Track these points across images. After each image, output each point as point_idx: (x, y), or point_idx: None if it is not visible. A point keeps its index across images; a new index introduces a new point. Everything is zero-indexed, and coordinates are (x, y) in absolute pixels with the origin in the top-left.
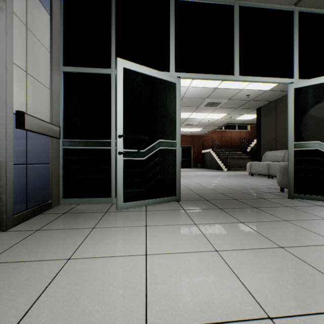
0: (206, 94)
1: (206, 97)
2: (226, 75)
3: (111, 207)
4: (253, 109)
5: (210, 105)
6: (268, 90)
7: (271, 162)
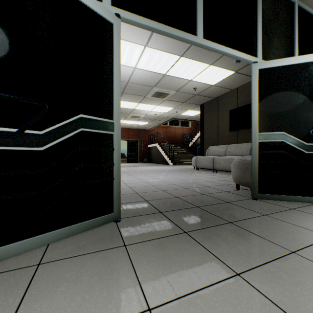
0: (154, 82)
1: (154, 85)
2: (187, 33)
3: None
4: (197, 104)
5: (158, 95)
6: (213, 85)
7: (215, 157)
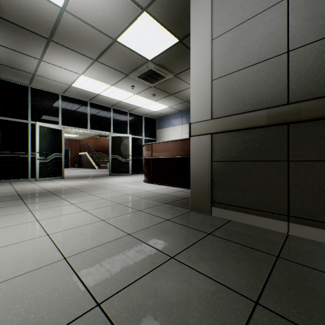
0: None
1: None
2: (85, 129)
3: (32, 181)
4: None
5: None
6: None
7: None
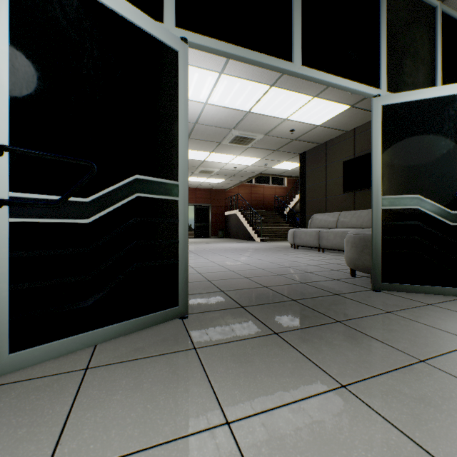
0: (234, 122)
1: (233, 127)
2: (279, 59)
3: None
4: (296, 153)
5: (239, 141)
6: (318, 126)
7: (322, 229)
